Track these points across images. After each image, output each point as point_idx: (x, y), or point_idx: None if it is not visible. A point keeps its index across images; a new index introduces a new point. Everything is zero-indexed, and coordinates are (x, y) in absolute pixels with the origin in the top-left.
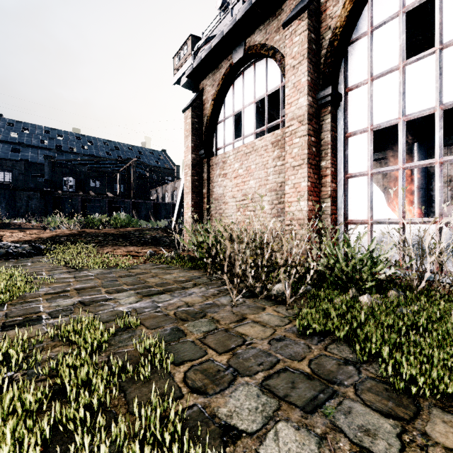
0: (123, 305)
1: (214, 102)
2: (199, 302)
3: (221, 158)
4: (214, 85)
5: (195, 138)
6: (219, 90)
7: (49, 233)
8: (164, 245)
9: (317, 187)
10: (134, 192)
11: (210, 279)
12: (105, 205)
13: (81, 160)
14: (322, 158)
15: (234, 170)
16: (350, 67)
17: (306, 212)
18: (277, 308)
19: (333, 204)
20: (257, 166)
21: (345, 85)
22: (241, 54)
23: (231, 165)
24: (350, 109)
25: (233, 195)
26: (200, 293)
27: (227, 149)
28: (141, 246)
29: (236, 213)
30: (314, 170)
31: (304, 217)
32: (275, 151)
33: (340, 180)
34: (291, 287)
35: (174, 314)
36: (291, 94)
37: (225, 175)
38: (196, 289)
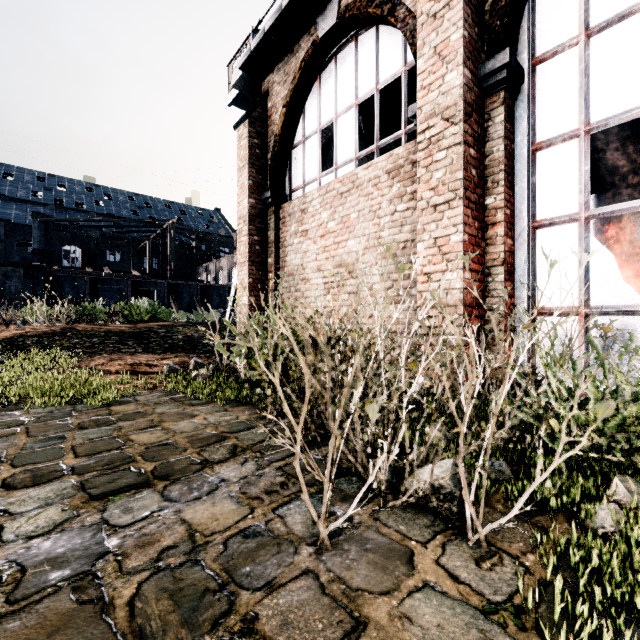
0: (1, 547)
1: (287, 109)
2: (228, 527)
3: (299, 205)
4: (286, 81)
5: (254, 171)
6: (295, 89)
7: (10, 332)
8: (203, 352)
9: (479, 246)
10: (171, 270)
11: (271, 431)
12: (127, 288)
13: (91, 220)
14: (487, 191)
15: (321, 224)
16: (541, 18)
17: (461, 292)
18: (447, 553)
19: (509, 278)
20: (362, 215)
21: (531, 54)
22: (332, 21)
23: (316, 216)
24: (540, 97)
25: (319, 265)
26: (239, 483)
27: (309, 190)
28: (163, 354)
29: (324, 297)
30: (474, 213)
31: (455, 302)
32: (394, 186)
33: (521, 232)
34: (468, 476)
35: (130, 603)
36: (430, 68)
37: (305, 233)
38: (232, 466)
